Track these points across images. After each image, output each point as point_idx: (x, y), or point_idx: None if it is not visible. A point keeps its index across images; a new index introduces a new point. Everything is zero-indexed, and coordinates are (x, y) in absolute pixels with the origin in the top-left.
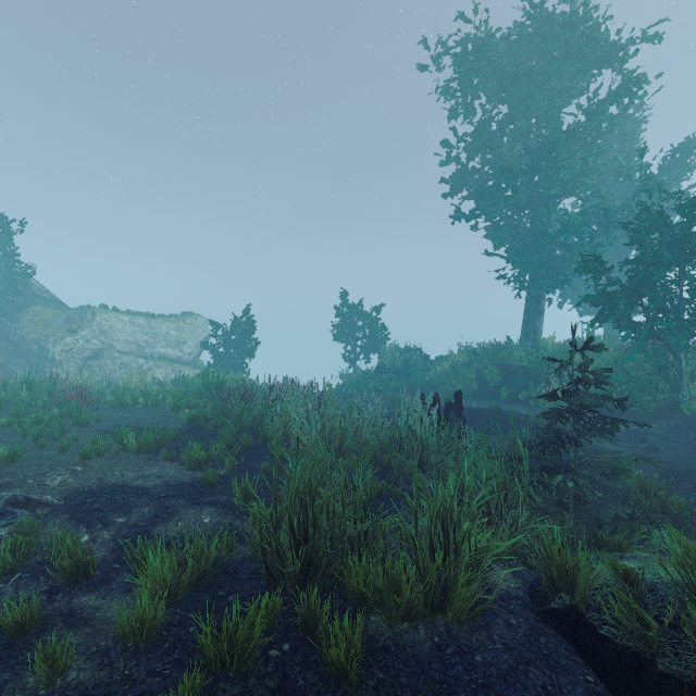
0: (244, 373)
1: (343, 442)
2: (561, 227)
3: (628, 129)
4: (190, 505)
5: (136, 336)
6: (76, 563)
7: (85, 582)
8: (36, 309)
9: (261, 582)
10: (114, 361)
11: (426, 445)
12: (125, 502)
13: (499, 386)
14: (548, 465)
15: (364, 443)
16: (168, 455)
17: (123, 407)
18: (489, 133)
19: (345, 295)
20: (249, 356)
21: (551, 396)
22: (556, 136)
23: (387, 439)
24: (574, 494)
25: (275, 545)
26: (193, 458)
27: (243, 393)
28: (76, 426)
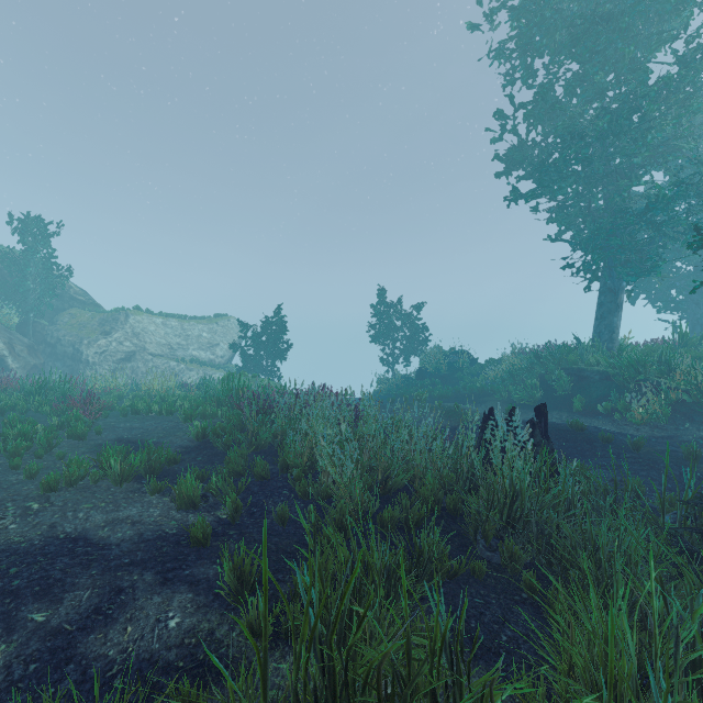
0: (275, 377)
1: (388, 473)
2: (648, 203)
3: None
4: (159, 583)
5: (168, 338)
6: None
7: None
8: (73, 311)
9: None
10: (146, 364)
11: (520, 491)
12: (61, 577)
13: (569, 395)
14: None
15: (418, 476)
16: (156, 486)
17: (136, 414)
18: (553, 98)
19: (382, 293)
20: (280, 358)
21: None
22: (642, 91)
23: (451, 473)
24: None
25: None
26: (184, 495)
27: (261, 402)
28: (72, 439)
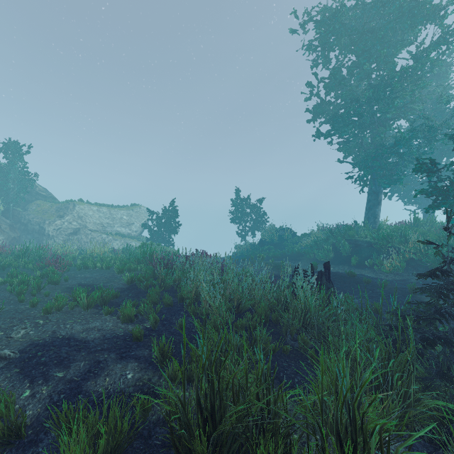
0: (170, 244)
1: (240, 301)
2: (395, 141)
3: (441, 71)
4: (119, 359)
5: (101, 220)
6: (8, 427)
7: (16, 442)
8: (38, 202)
9: (171, 452)
10: (87, 236)
11: (309, 309)
12: (67, 356)
13: (349, 255)
14: (428, 337)
15: (257, 303)
16: (108, 310)
17: (86, 269)
18: (341, 76)
19: (238, 191)
20: (174, 233)
21: (431, 275)
22: (392, 75)
23: (275, 301)
24: (453, 364)
25: (183, 422)
26: (126, 314)
27: (166, 262)
28: (51, 284)
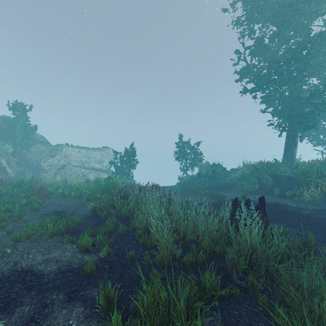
0: (130, 176)
1: (185, 233)
2: (310, 94)
3: None
4: (66, 301)
5: (81, 158)
6: None
7: None
8: (37, 146)
9: None
10: (71, 170)
11: (256, 249)
12: (15, 297)
13: (272, 187)
14: None
15: (201, 235)
16: (69, 239)
17: (64, 197)
18: (263, 44)
19: (181, 137)
20: (133, 168)
21: None
22: (308, 39)
23: (218, 234)
24: None
25: None
26: (82, 245)
27: (122, 194)
28: (32, 211)
